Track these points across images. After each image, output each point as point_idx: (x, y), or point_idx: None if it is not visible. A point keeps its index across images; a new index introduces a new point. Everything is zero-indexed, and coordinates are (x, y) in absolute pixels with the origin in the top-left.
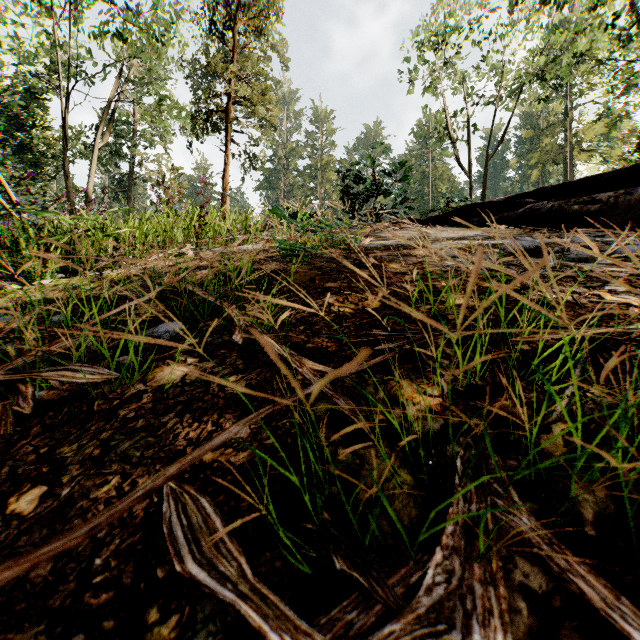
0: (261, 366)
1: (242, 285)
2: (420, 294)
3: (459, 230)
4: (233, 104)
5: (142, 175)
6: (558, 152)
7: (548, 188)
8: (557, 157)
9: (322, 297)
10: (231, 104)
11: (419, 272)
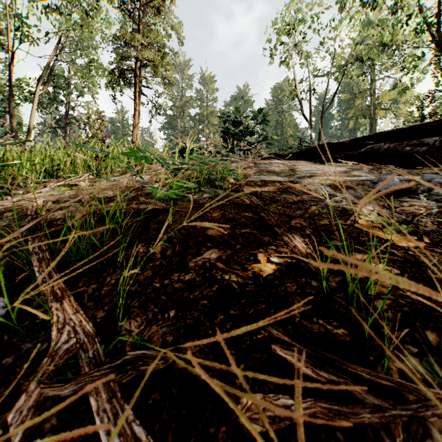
0: (84, 439)
1: (116, 228)
2: (319, 252)
3: (317, 165)
4: (143, 67)
5: (75, 116)
6: (366, 110)
7: (384, 133)
8: (365, 113)
9: (202, 252)
10: (141, 67)
11: (304, 215)
